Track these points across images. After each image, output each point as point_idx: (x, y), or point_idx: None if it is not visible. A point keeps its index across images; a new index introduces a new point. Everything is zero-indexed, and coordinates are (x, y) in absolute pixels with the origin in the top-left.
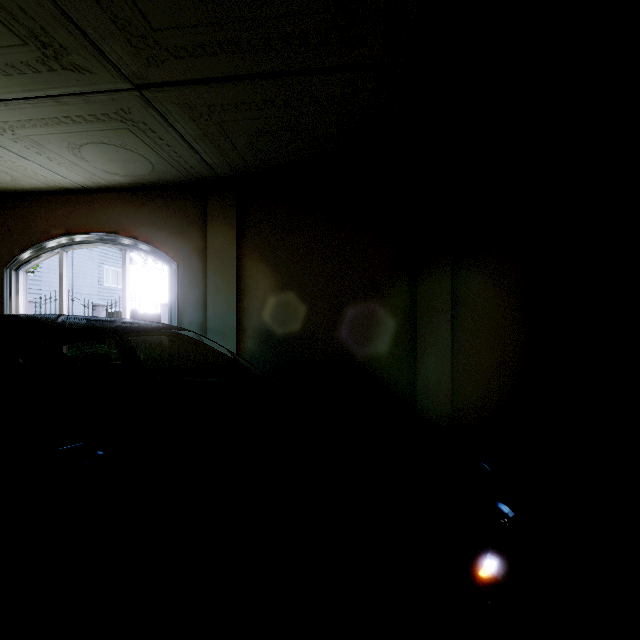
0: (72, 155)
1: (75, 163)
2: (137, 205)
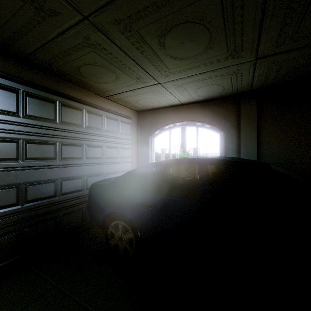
0: (193, 91)
1: (190, 94)
2: (203, 108)
